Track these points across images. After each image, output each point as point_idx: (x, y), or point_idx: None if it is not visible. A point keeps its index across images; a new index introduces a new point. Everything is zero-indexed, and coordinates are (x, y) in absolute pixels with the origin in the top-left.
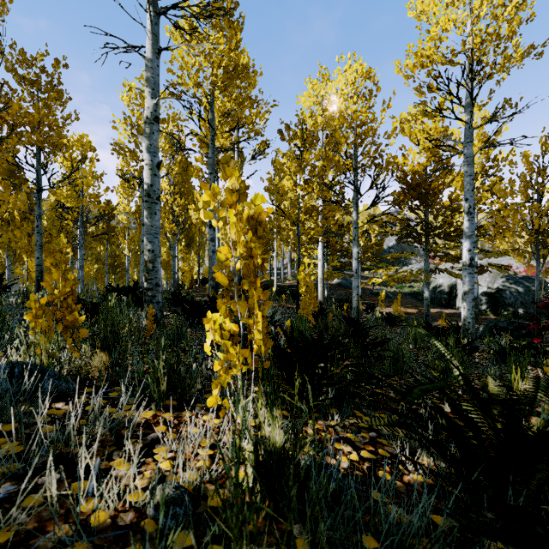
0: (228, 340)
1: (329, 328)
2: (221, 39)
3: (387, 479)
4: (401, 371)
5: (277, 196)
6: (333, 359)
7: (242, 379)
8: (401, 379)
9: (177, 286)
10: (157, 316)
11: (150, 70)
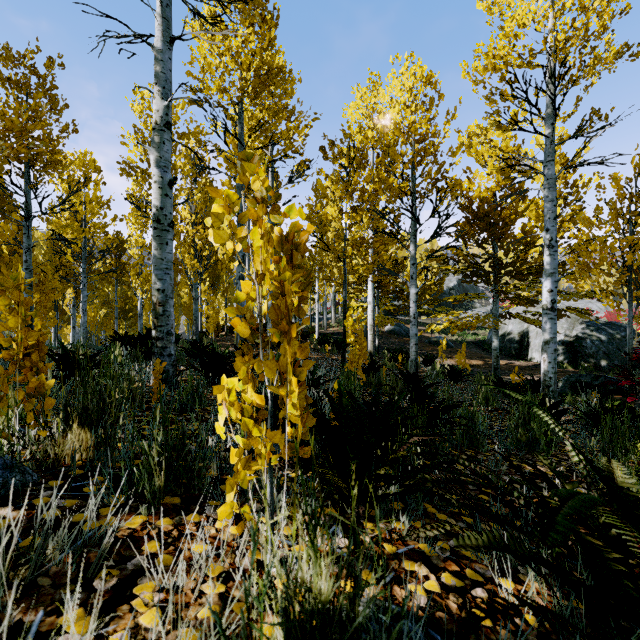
0: (250, 417)
1: (383, 386)
2: (252, 36)
3: (485, 626)
4: (477, 443)
5: (319, 228)
6: (395, 434)
7: (270, 474)
8: (478, 453)
9: (201, 334)
10: (169, 372)
11: (160, 64)
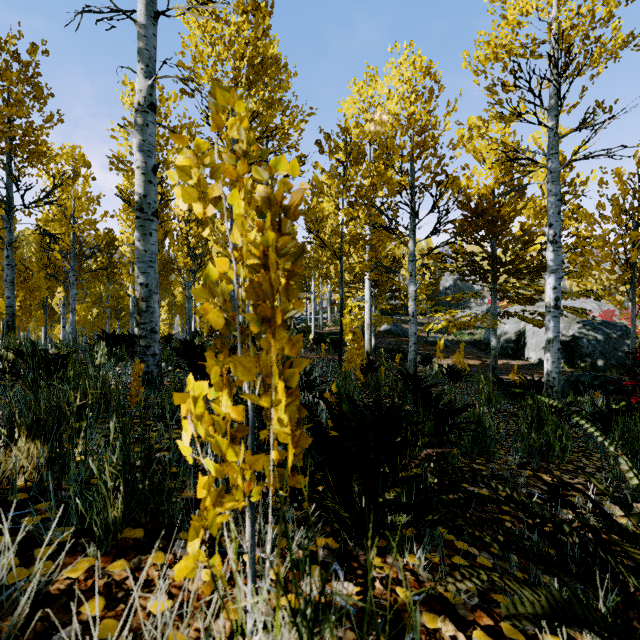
0: (225, 434)
1: (382, 387)
2: (245, 24)
3: None
4: (488, 450)
5: (315, 226)
6: None
7: (251, 510)
8: (489, 461)
9: (194, 334)
10: (153, 373)
11: (143, 40)
